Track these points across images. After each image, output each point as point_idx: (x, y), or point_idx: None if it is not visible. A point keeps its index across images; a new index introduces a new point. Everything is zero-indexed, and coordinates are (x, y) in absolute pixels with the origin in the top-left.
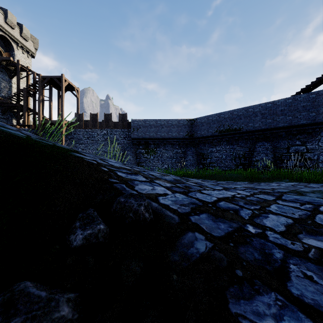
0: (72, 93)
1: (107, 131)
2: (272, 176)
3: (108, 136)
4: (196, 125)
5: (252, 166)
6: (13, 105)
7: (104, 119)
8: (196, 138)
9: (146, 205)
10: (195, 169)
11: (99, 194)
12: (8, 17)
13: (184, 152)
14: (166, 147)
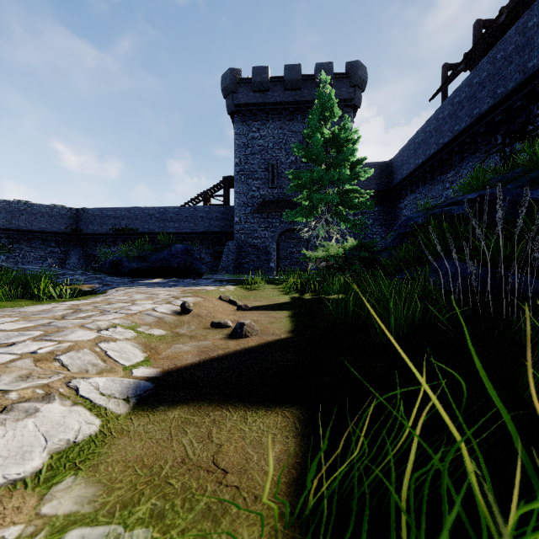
0: None
1: None
2: None
3: None
4: (83, 217)
5: None
6: None
7: None
8: (83, 234)
9: None
10: None
11: None
12: None
13: (65, 251)
14: (33, 244)
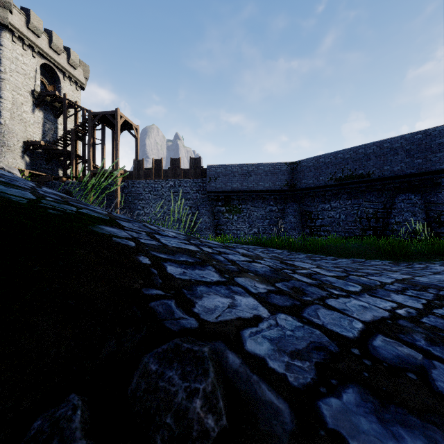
0: (130, 132)
1: (174, 183)
2: (429, 250)
3: (175, 188)
4: (299, 171)
5: (389, 232)
6: (59, 151)
7: (171, 166)
8: (299, 189)
9: (208, 390)
10: (298, 235)
11: (110, 335)
12: (54, 40)
13: (282, 210)
14: (256, 203)
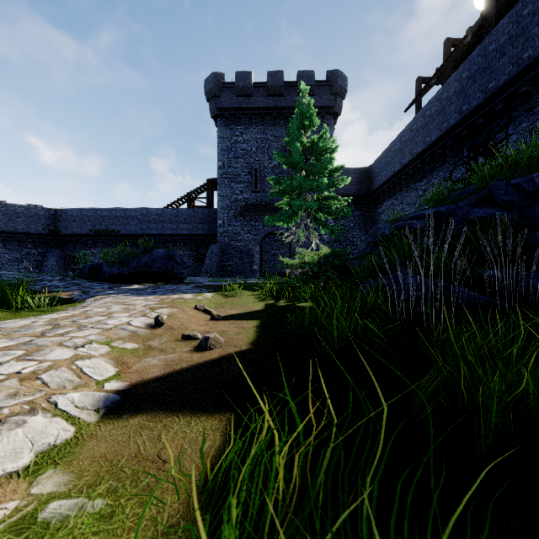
0: None
1: None
2: None
3: None
4: (62, 218)
5: None
6: None
7: None
8: (62, 235)
9: None
10: None
11: None
12: None
13: (43, 253)
14: (8, 245)
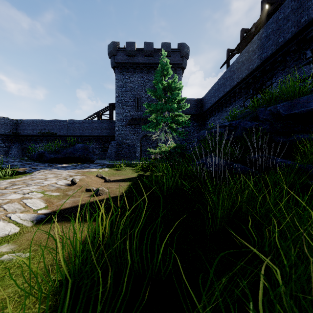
0: None
1: None
2: None
3: None
4: (21, 125)
5: None
6: None
7: None
8: (21, 135)
9: None
10: None
11: None
12: None
13: (9, 146)
14: None
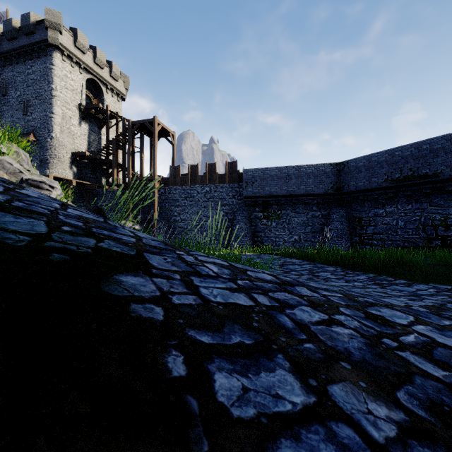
0: (166, 139)
1: (210, 188)
2: None
3: (211, 194)
4: (346, 172)
5: None
6: (102, 161)
7: (206, 172)
8: (346, 192)
9: None
10: (346, 244)
11: None
12: (97, 55)
13: (326, 215)
14: (297, 209)
